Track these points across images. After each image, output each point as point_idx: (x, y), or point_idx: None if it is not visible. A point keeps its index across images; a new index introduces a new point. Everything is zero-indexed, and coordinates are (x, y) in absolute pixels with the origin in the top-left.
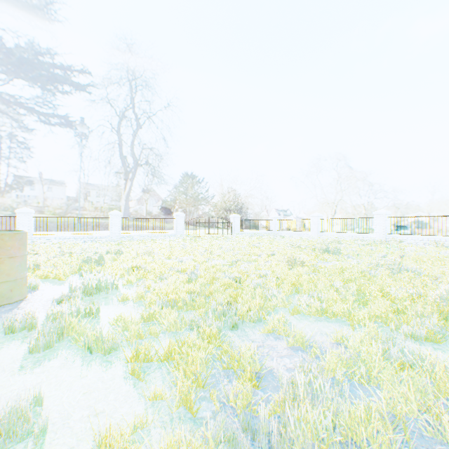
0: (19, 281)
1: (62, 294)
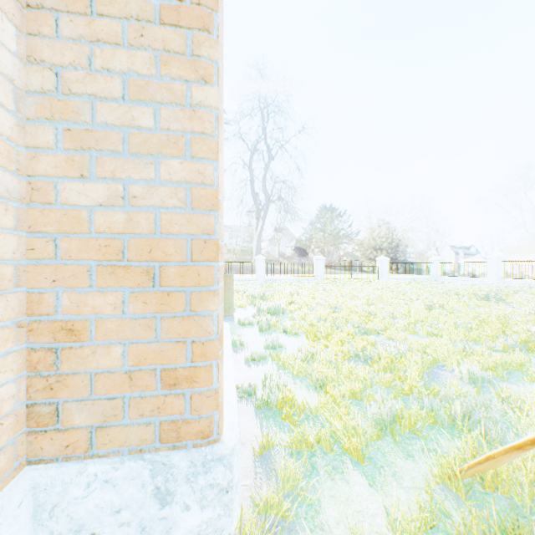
0: (232, 304)
1: (254, 313)
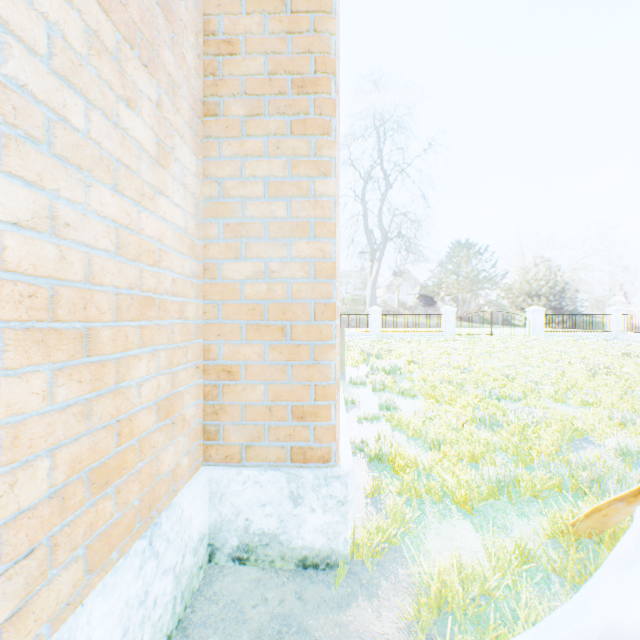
0: (342, 361)
1: (367, 372)
